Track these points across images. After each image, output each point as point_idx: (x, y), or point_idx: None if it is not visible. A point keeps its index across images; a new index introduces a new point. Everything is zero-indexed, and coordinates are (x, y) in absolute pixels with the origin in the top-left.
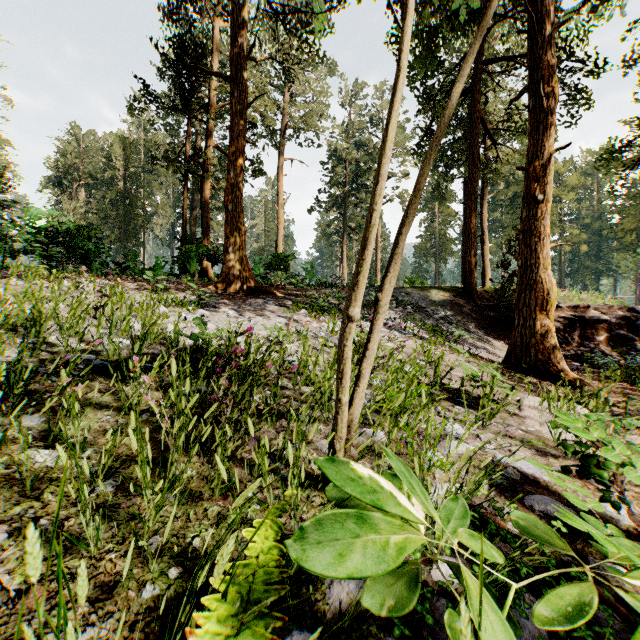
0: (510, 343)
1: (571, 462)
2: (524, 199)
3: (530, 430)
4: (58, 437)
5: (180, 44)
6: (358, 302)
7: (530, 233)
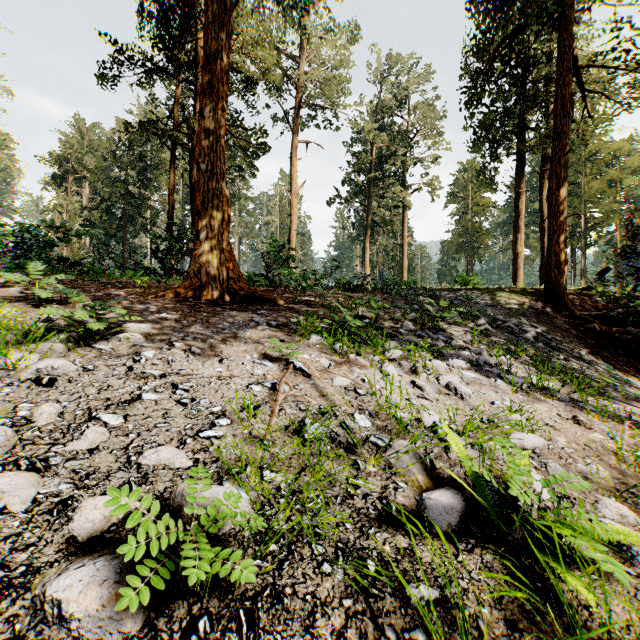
0: None
1: None
2: None
3: None
4: None
5: None
6: None
7: None
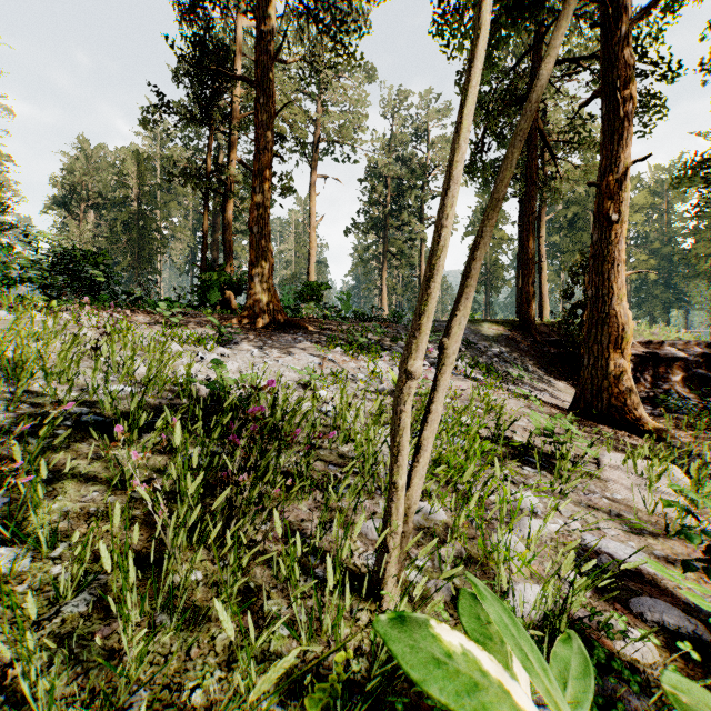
0: (578, 386)
1: (675, 543)
2: (595, 219)
3: (617, 498)
4: (23, 526)
5: (199, 46)
6: (421, 353)
7: (602, 259)
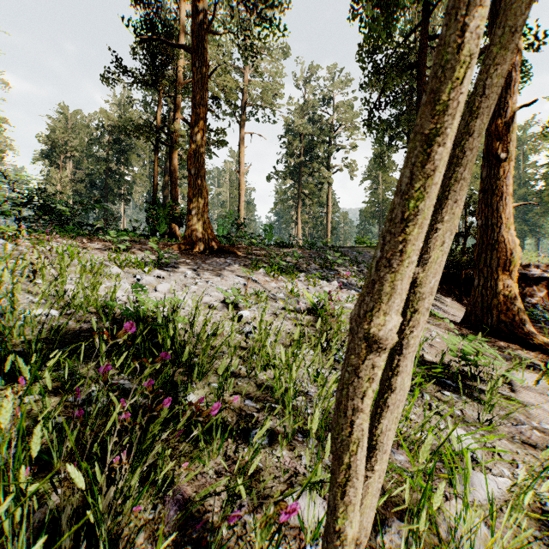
0: (469, 303)
1: None
2: (484, 158)
3: (545, 428)
4: None
5: (150, 25)
6: (398, 299)
7: (491, 192)
